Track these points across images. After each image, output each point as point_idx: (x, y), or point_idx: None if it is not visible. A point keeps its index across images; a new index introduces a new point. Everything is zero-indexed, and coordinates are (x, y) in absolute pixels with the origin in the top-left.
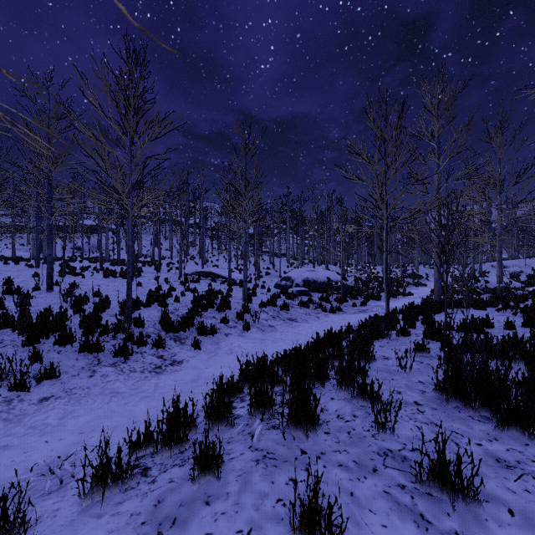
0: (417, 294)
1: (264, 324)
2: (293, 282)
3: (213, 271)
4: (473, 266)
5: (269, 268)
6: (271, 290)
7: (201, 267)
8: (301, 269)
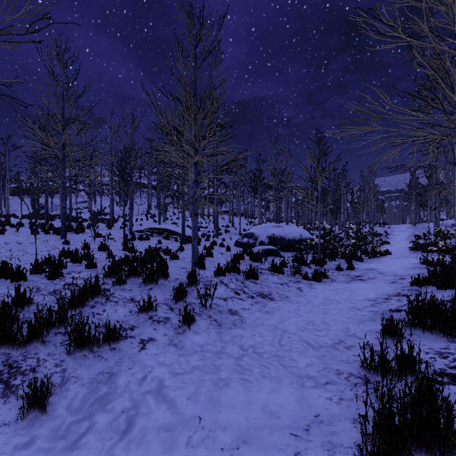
0: (393, 253)
1: (221, 309)
2: (257, 240)
3: (168, 227)
4: (435, 223)
5: (228, 226)
6: (231, 249)
7: (158, 224)
8: (265, 225)
